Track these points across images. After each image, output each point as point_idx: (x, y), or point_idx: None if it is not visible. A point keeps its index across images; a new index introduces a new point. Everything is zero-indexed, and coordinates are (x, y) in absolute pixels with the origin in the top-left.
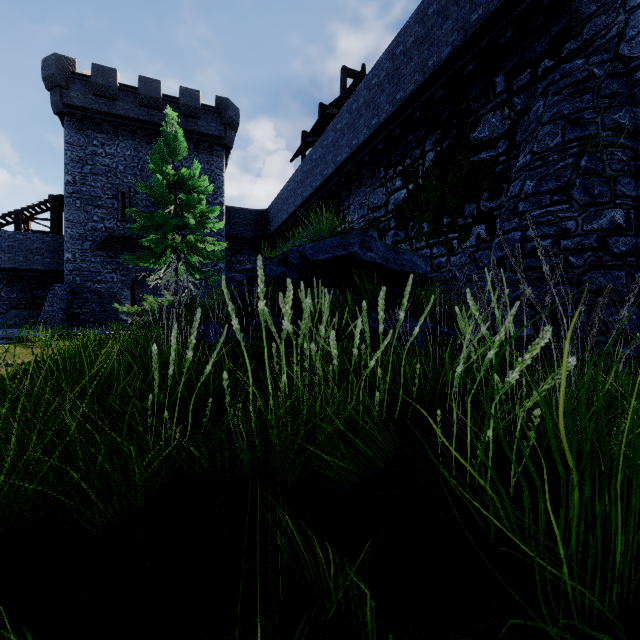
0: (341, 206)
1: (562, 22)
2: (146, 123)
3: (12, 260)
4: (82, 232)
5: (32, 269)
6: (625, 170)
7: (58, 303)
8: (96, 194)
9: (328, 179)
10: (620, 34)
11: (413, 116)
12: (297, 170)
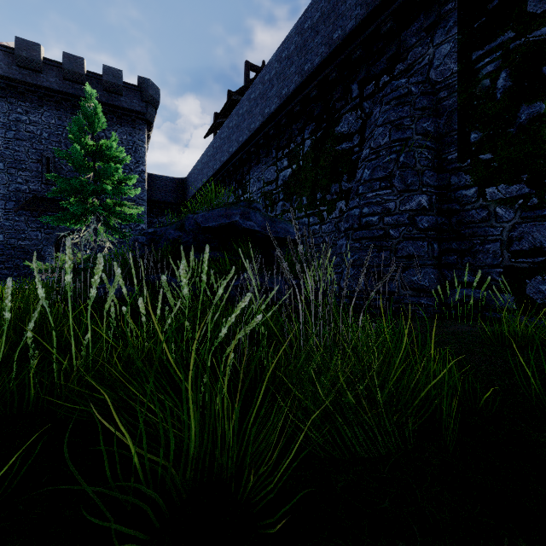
0: (244, 179)
1: (394, 48)
2: (70, 95)
3: None
4: (5, 193)
5: None
6: (430, 166)
7: None
8: (20, 158)
9: (233, 155)
10: (430, 63)
11: (295, 109)
12: (209, 146)
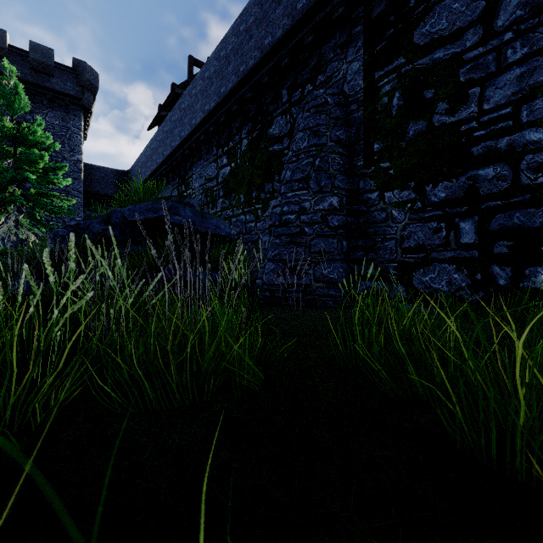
0: (187, 174)
1: (315, 60)
2: None
3: None
4: None
5: None
6: (342, 170)
7: None
8: None
9: (175, 150)
10: (344, 77)
11: (232, 109)
12: (152, 138)
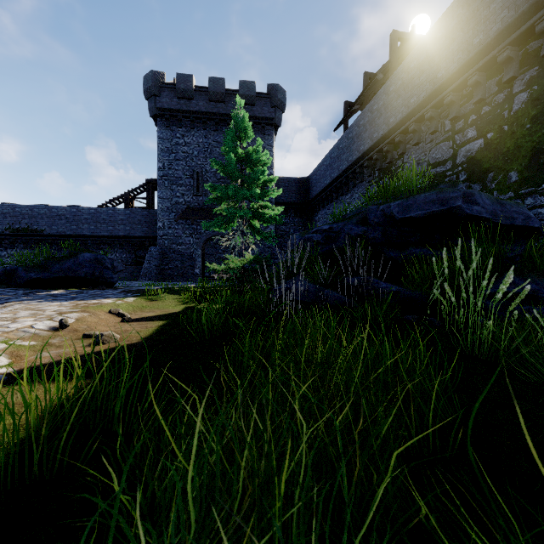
0: (392, 165)
1: None
2: (214, 115)
3: (123, 230)
4: (169, 206)
5: (135, 236)
6: None
7: (153, 261)
8: (178, 175)
9: (379, 141)
10: None
11: (498, 57)
12: (342, 137)
